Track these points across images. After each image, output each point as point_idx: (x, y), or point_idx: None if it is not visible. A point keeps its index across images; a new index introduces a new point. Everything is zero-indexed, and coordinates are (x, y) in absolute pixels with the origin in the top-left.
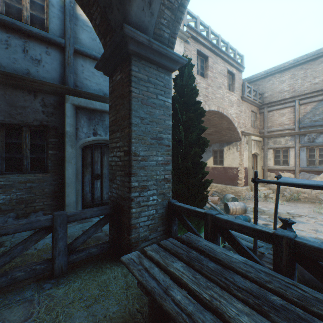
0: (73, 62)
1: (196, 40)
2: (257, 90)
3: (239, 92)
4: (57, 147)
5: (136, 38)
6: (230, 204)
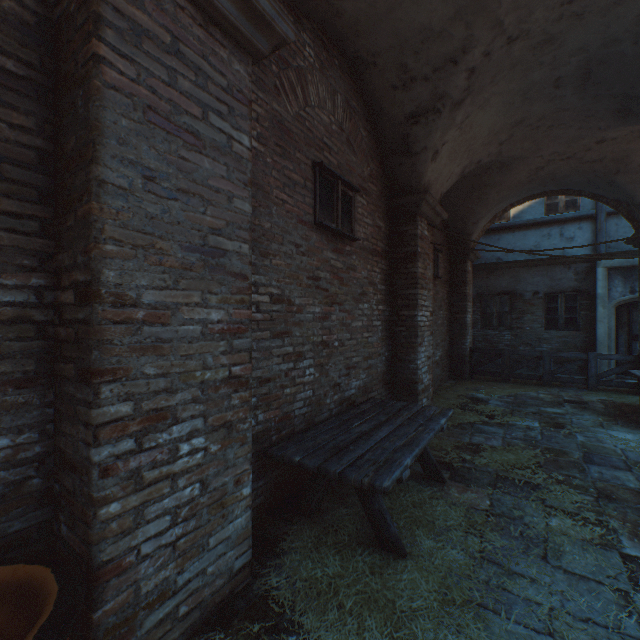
0: (605, 227)
1: None
2: None
3: None
4: (587, 308)
5: None
6: None
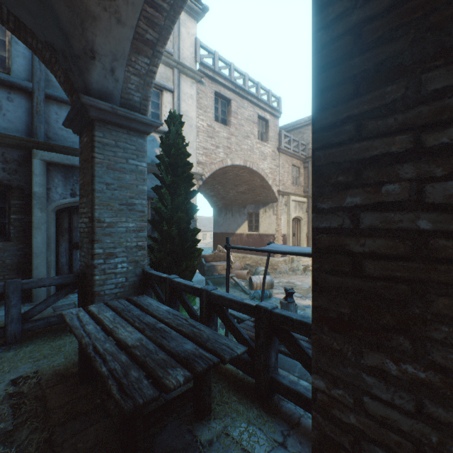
0: (45, 110)
1: (214, 80)
2: (299, 139)
3: (276, 142)
4: (22, 210)
5: (96, 106)
6: (255, 278)
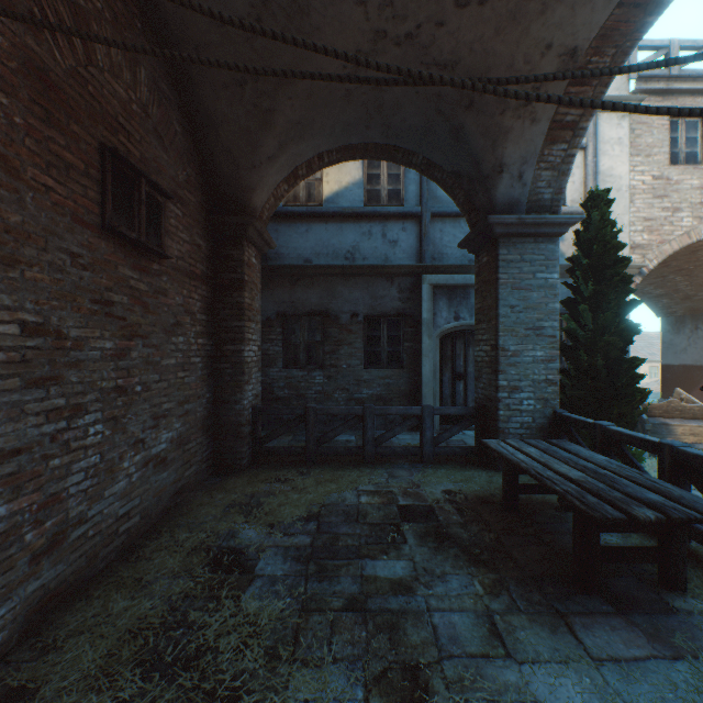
0: (430, 231)
1: (667, 92)
2: None
3: None
4: (412, 338)
5: (502, 223)
6: None
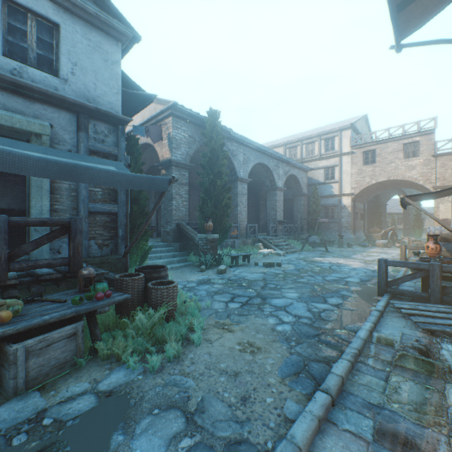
0: None
1: (361, 147)
2: None
3: (429, 152)
4: None
5: (292, 195)
6: (377, 241)
